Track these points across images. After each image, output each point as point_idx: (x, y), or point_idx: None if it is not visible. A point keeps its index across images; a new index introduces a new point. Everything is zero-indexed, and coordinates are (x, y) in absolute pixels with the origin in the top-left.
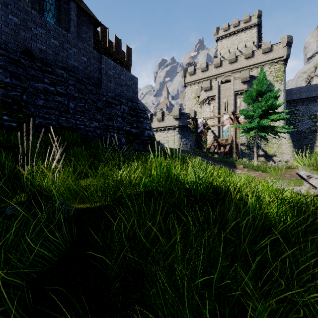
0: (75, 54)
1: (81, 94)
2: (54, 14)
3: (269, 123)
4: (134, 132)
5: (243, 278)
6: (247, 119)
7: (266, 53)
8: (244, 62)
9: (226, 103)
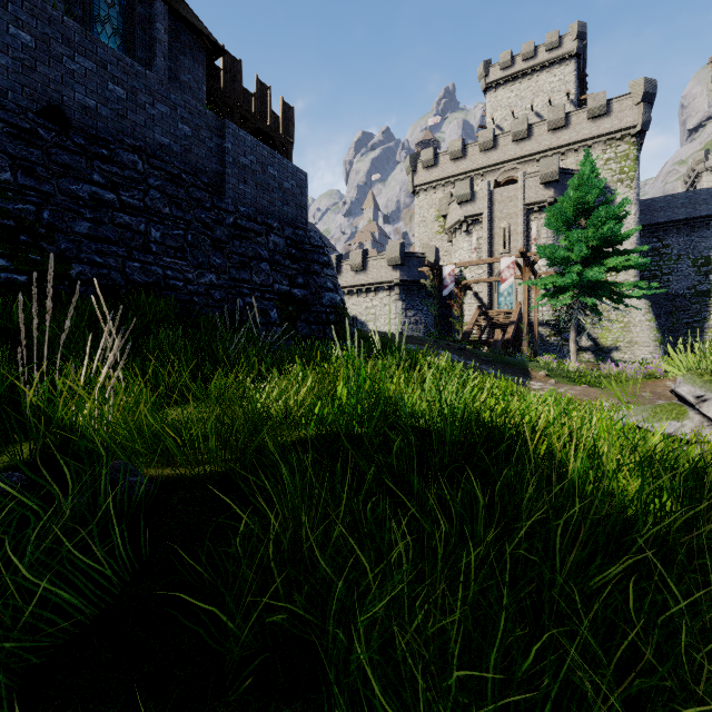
0: (164, 118)
1: (177, 209)
2: (117, 27)
3: (603, 276)
4: (299, 297)
5: (563, 659)
6: (554, 267)
7: (597, 119)
8: (547, 138)
9: (507, 231)
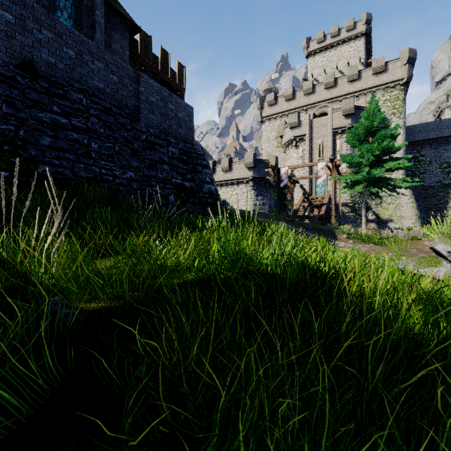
0: (100, 70)
1: (108, 130)
2: (71, 13)
3: (383, 174)
4: (188, 187)
5: (375, 447)
6: (351, 168)
7: (378, 75)
8: (346, 87)
9: (321, 146)
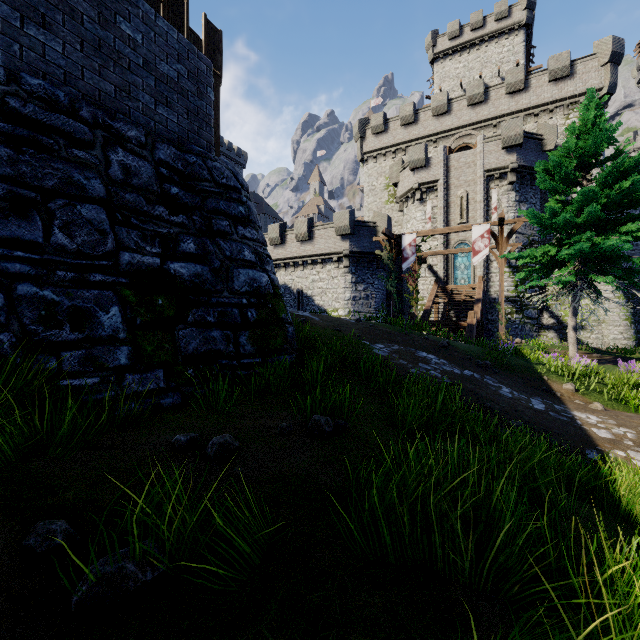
0: None
1: None
2: None
3: (629, 247)
4: (183, 278)
5: None
6: (516, 239)
7: (559, 82)
8: (504, 102)
9: (465, 200)
